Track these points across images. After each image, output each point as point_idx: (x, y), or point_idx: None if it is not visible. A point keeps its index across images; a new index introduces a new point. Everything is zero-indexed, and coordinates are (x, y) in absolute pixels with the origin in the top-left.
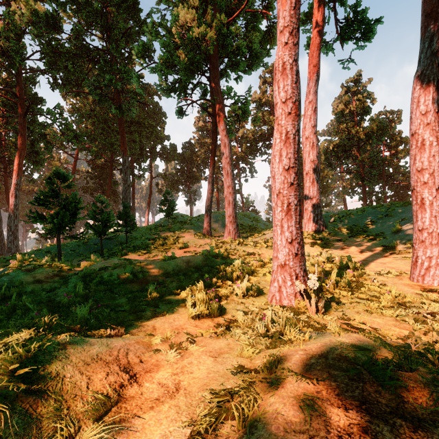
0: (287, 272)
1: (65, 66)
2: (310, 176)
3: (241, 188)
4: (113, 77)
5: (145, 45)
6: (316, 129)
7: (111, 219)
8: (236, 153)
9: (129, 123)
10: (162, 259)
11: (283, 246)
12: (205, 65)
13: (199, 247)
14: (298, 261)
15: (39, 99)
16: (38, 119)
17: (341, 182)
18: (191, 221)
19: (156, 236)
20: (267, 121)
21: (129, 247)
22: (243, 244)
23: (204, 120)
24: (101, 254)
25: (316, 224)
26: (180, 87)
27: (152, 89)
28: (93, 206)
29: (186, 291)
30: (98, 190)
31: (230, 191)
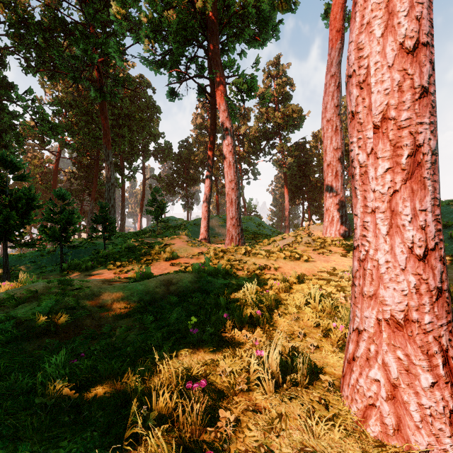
0: (414, 344)
1: (35, 41)
2: (332, 168)
3: (243, 192)
4: (88, 48)
5: (126, 2)
6: (340, 110)
7: (75, 220)
8: (238, 152)
9: (117, 115)
10: (132, 278)
11: (400, 268)
12: (202, 33)
13: (193, 258)
14: (443, 311)
15: (9, 84)
16: (7, 107)
17: (349, 185)
18: (185, 226)
19: (139, 244)
20: (271, 117)
21: (100, 257)
22: (251, 254)
23: (203, 117)
24: (60, 267)
25: (341, 228)
26: (171, 61)
27: (145, 81)
28: (49, 202)
29: (144, 367)
30: (84, 192)
31: (232, 187)
